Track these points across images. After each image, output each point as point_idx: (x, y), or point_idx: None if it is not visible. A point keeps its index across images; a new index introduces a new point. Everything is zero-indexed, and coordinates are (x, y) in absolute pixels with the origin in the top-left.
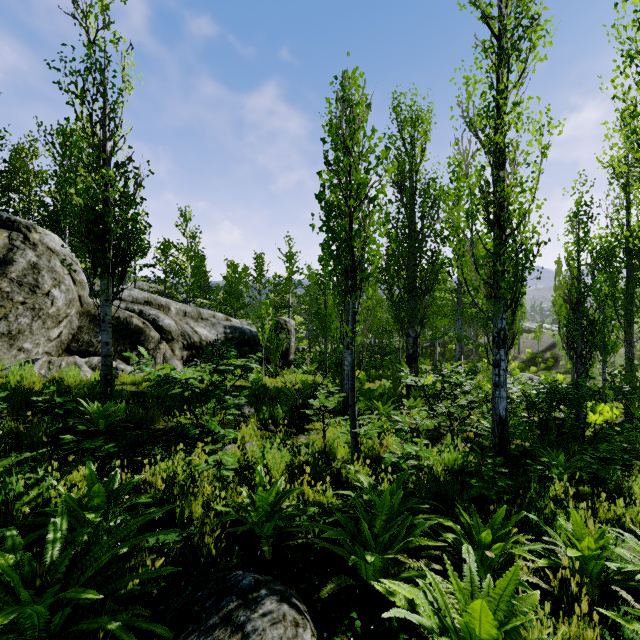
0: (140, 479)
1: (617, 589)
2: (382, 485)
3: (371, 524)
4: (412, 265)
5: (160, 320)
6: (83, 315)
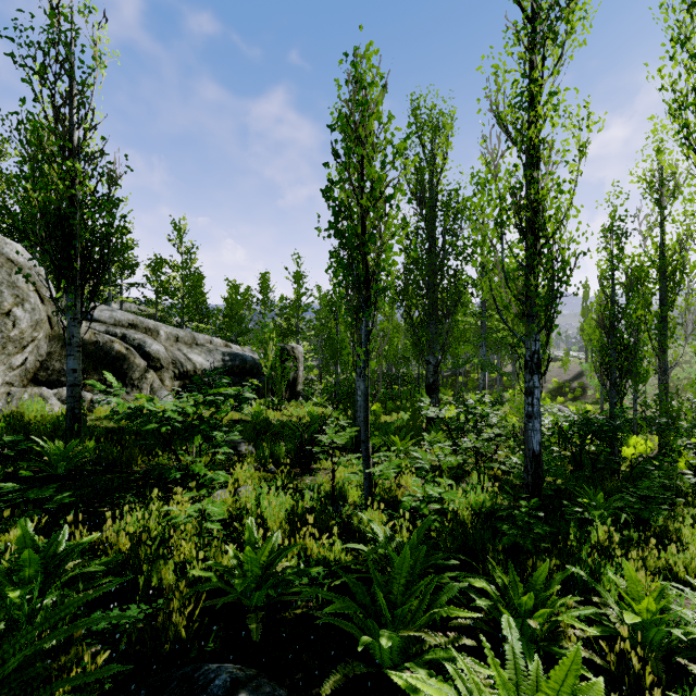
0: (100, 537)
1: (685, 662)
2: (400, 535)
3: (387, 590)
4: (432, 285)
5: (147, 345)
6: (54, 339)
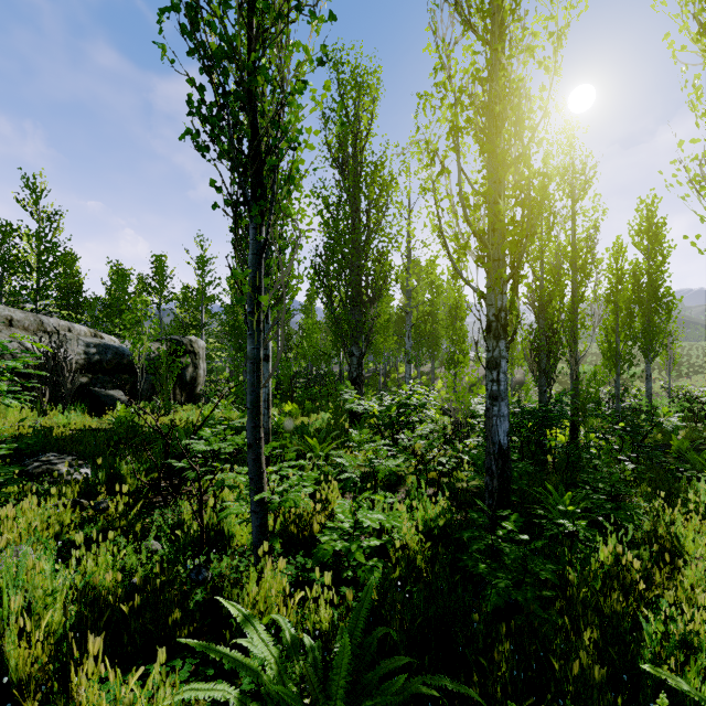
0: None
1: None
2: (315, 616)
3: None
4: (356, 266)
5: None
6: None
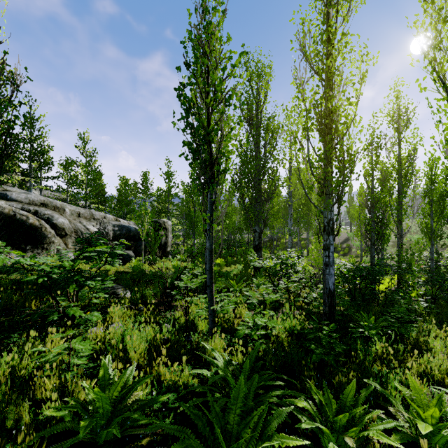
0: None
1: None
2: (236, 357)
3: (224, 420)
4: (258, 179)
5: (54, 219)
6: None
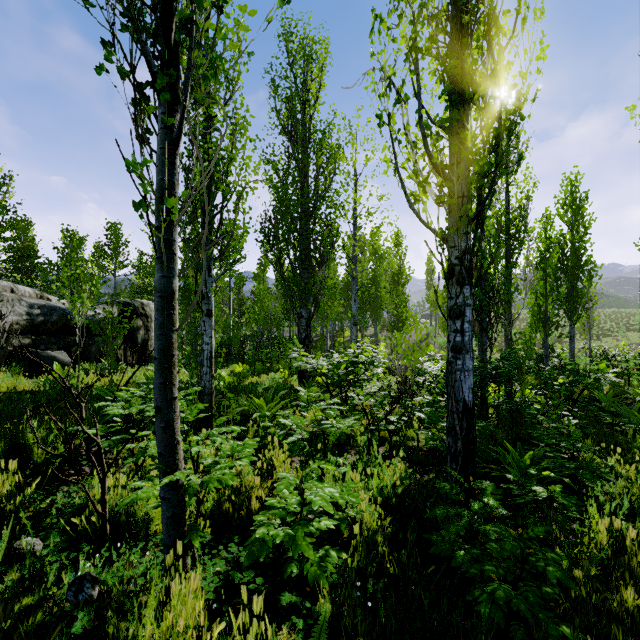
0: None
1: None
2: None
3: None
4: (305, 231)
5: None
6: None
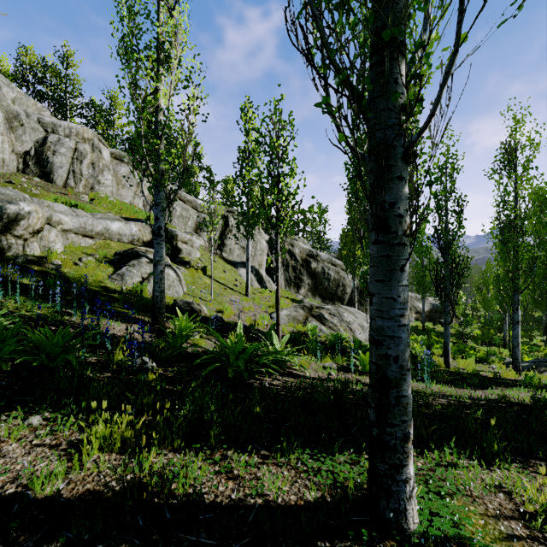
0: None
1: None
2: None
3: None
4: None
5: None
6: None
